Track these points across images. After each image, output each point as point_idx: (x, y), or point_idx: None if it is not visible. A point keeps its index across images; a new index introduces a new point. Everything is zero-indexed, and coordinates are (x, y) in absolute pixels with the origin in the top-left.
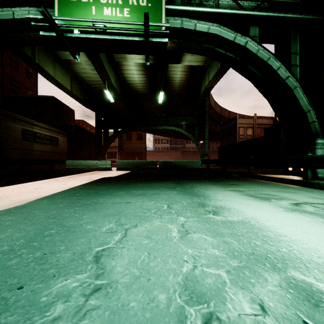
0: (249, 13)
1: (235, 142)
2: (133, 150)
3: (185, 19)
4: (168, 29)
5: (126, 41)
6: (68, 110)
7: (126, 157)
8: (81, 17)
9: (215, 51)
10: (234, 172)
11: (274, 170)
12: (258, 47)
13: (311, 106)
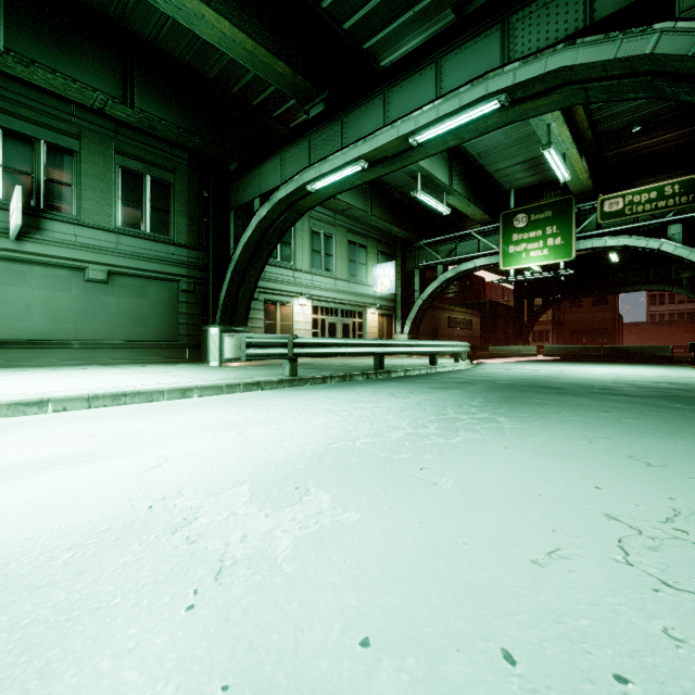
0: (662, 221)
1: None
2: (584, 325)
3: (596, 239)
4: (581, 249)
5: (544, 276)
6: (477, 280)
7: (569, 338)
8: (515, 261)
9: (635, 249)
10: None
11: None
12: (676, 246)
13: None
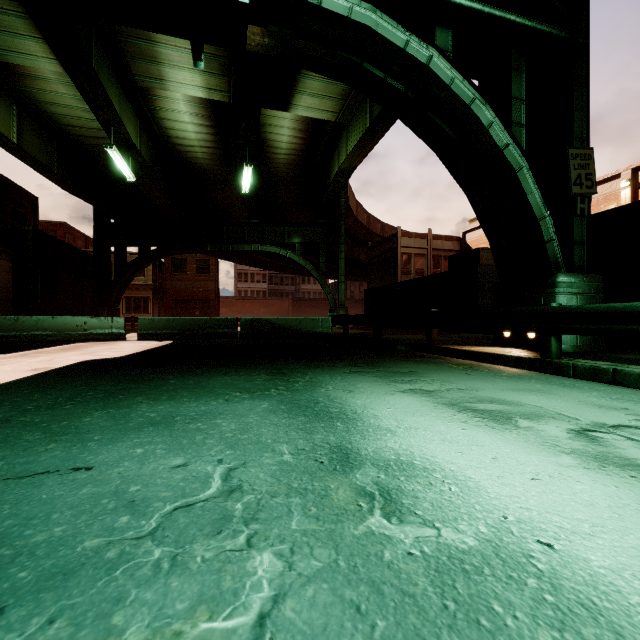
0: None
1: (394, 281)
2: (188, 294)
3: None
4: None
5: None
6: (17, 194)
7: (172, 309)
8: None
9: (364, 71)
10: (398, 342)
11: (469, 336)
12: (453, 74)
13: (546, 208)
